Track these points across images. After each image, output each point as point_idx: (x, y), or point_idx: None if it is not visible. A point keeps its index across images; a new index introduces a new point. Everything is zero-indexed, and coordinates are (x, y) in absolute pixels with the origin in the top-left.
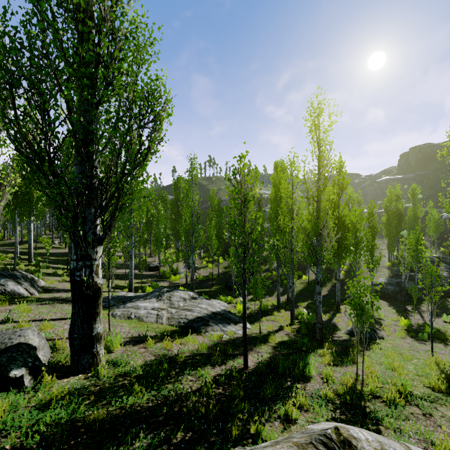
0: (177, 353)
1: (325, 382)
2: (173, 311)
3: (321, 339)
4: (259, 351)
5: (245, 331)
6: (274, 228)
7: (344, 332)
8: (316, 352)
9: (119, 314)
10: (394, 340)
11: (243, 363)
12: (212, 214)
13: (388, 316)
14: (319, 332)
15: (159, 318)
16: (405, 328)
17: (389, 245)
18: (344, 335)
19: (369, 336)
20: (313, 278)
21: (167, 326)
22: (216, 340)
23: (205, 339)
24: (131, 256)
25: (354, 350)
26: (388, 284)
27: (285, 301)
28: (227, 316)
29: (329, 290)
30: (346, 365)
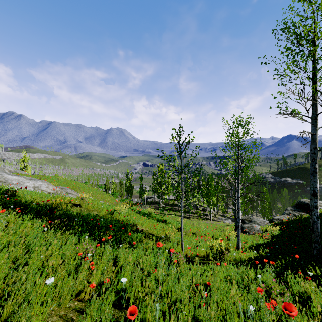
0: None
1: None
2: None
3: None
4: None
5: None
6: None
7: None
8: None
9: None
10: None
11: None
12: None
13: None
14: None
15: None
16: None
17: None
18: None
19: None
20: None
21: None
22: None
23: None
24: None
25: None
26: None
27: None
28: None
29: None
30: None
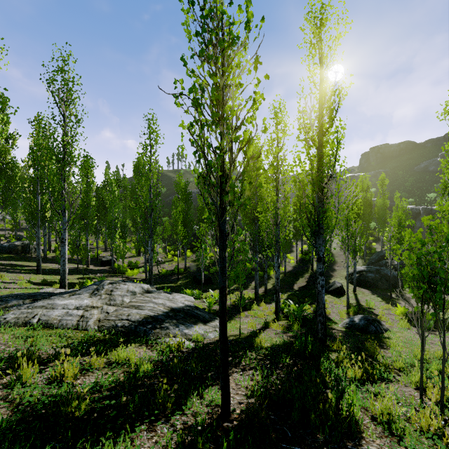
0: (67, 399)
1: (389, 431)
2: (110, 310)
3: (325, 338)
4: (244, 368)
5: (225, 337)
6: (251, 206)
7: (342, 325)
8: (327, 359)
9: (10, 319)
10: (401, 332)
11: (221, 405)
12: (179, 201)
13: (376, 304)
14: (322, 329)
15: (83, 321)
16: (401, 316)
17: (363, 233)
18: (343, 329)
19: (374, 329)
20: (289, 269)
21: (93, 334)
22: (173, 352)
23: (153, 353)
24: (63, 240)
25: (373, 351)
26: (368, 271)
27: (263, 293)
28: (193, 313)
29: (307, 281)
30: (383, 380)
